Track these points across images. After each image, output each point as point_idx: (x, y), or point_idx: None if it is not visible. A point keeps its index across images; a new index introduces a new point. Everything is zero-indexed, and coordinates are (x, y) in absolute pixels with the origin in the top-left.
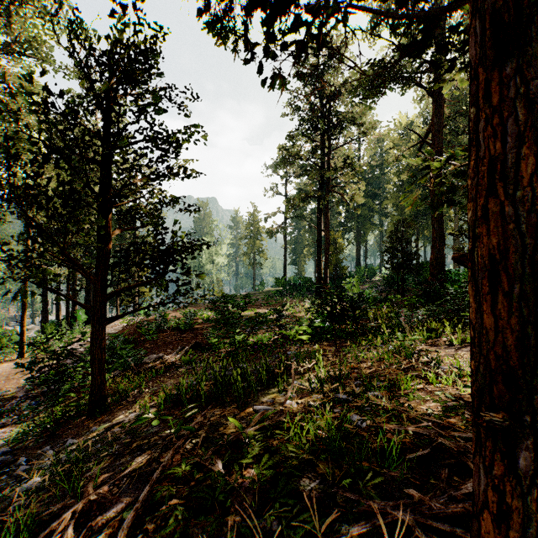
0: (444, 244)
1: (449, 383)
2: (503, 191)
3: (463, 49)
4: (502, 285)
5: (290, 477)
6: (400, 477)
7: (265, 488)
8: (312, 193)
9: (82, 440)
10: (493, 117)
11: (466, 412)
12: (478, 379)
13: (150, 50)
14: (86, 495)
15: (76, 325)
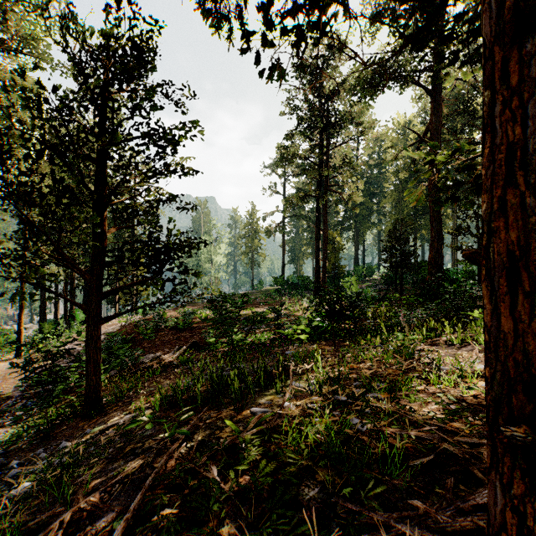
0: (442, 243)
1: (450, 385)
2: (524, 180)
3: (467, 39)
4: (522, 284)
5: (288, 485)
6: (403, 486)
7: (261, 497)
8: (310, 192)
9: (75, 443)
10: (511, 99)
11: (470, 415)
12: (494, 388)
13: (146, 46)
14: (75, 503)
15: (74, 324)
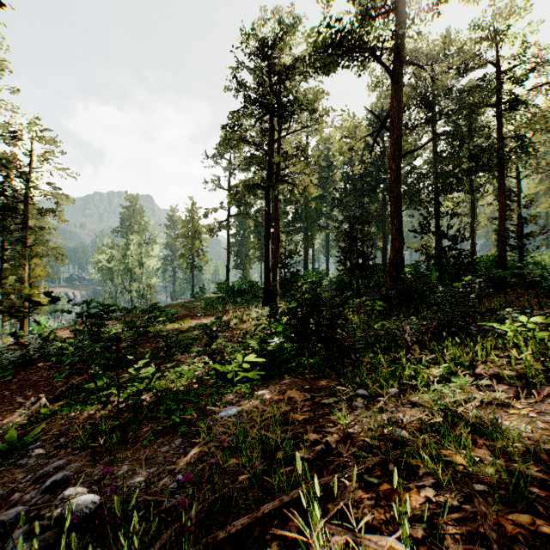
0: (403, 242)
1: None
2: None
3: None
4: None
5: None
6: None
7: None
8: (259, 180)
9: None
10: None
11: None
12: None
13: None
14: None
15: None
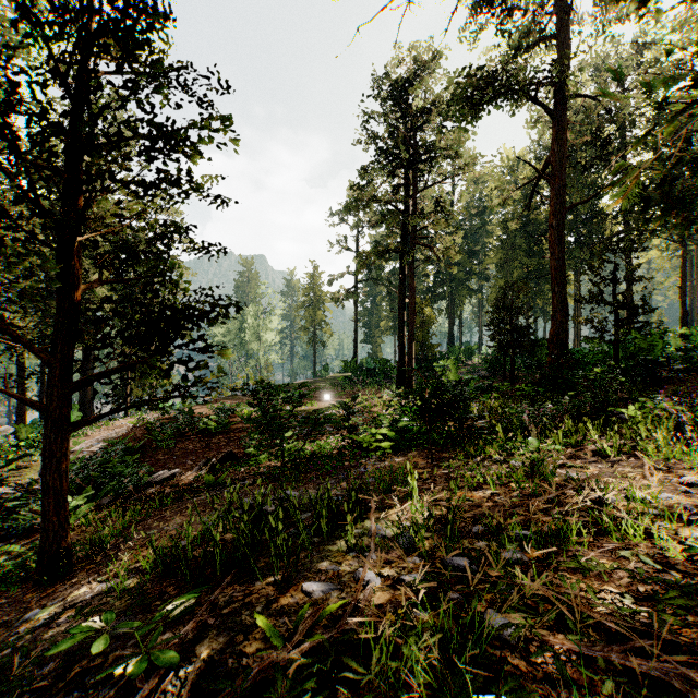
0: (567, 314)
1: (637, 533)
2: None
3: None
4: None
5: None
6: None
7: None
8: (392, 246)
9: None
10: None
11: None
12: None
13: None
14: None
15: None
